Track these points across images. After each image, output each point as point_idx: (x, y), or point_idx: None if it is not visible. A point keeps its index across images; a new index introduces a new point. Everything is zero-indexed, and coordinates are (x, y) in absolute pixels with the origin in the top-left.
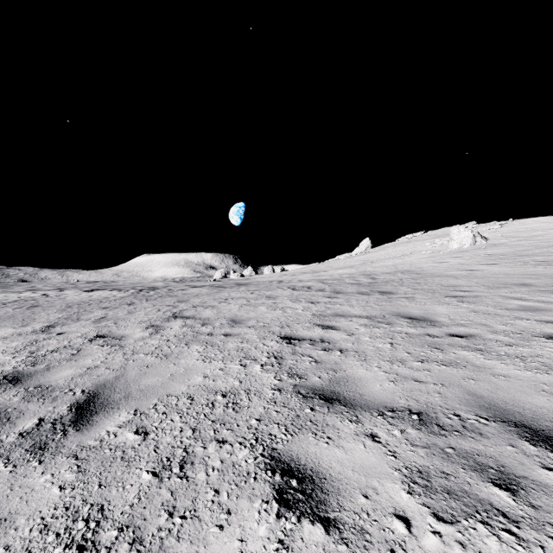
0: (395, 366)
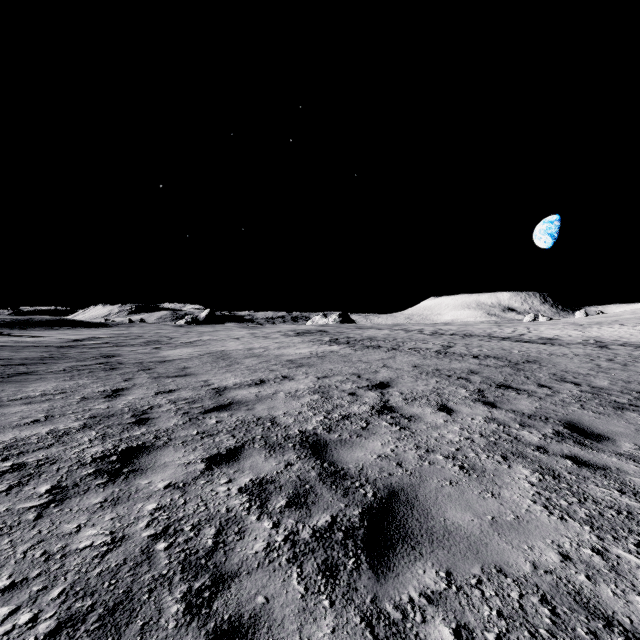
0: (565, 329)
